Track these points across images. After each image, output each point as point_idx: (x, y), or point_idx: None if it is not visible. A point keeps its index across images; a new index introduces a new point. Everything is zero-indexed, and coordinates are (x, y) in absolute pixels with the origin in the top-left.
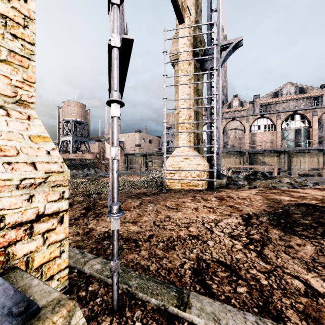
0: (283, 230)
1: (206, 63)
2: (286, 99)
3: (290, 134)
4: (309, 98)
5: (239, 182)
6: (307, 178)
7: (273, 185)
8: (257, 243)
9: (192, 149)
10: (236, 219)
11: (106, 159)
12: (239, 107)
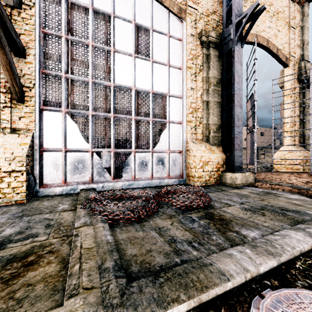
0: None
1: None
2: None
3: None
4: None
5: None
6: None
7: None
8: (309, 182)
9: (297, 145)
10: (309, 179)
11: None
12: None
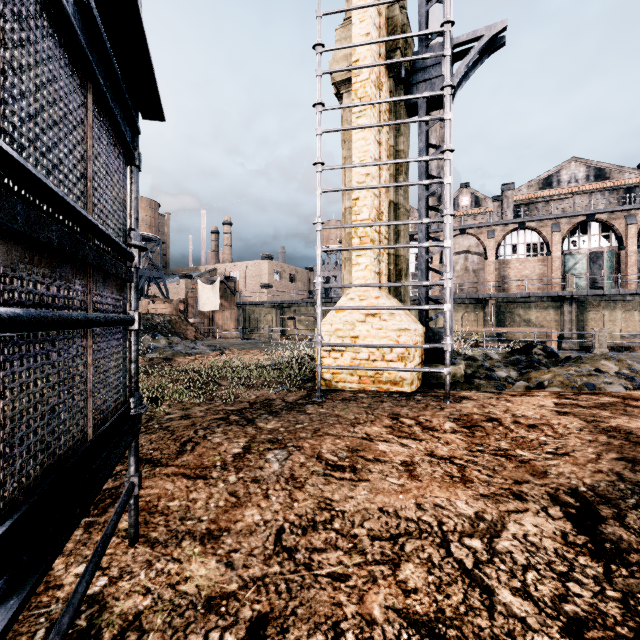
0: None
1: (418, 89)
2: (569, 191)
3: (579, 262)
4: (615, 189)
5: (498, 370)
6: (630, 357)
7: (586, 381)
8: None
9: (385, 291)
10: (548, 518)
11: (200, 313)
12: (473, 208)
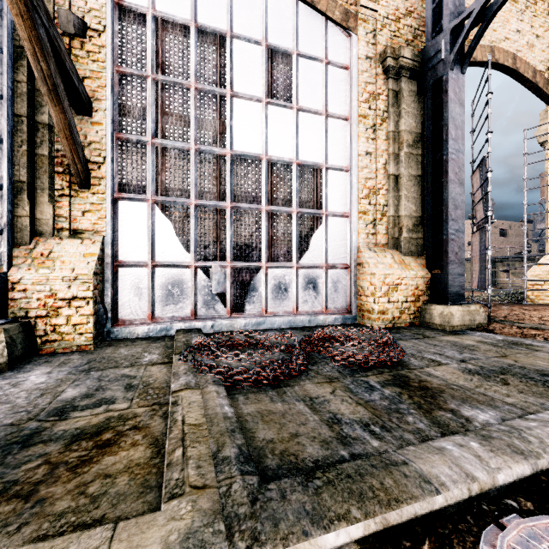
0: None
1: None
2: None
3: None
4: None
5: None
6: None
7: None
8: None
9: None
10: None
11: None
12: None
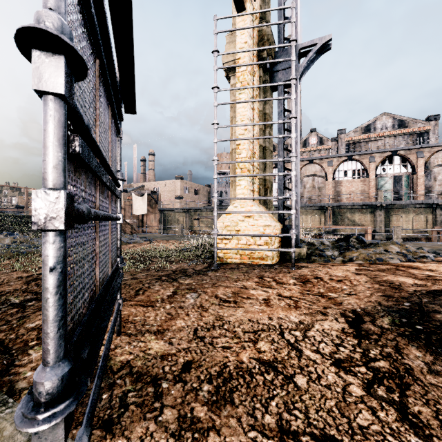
0: (428, 348)
1: (278, 75)
2: (381, 135)
3: (387, 182)
4: (411, 134)
5: (327, 251)
6: (415, 244)
7: (378, 257)
8: (390, 381)
9: (257, 202)
10: (336, 322)
11: (133, 216)
12: (318, 145)
